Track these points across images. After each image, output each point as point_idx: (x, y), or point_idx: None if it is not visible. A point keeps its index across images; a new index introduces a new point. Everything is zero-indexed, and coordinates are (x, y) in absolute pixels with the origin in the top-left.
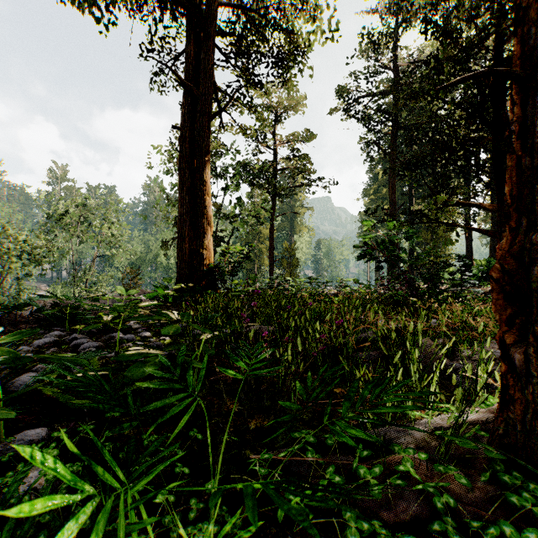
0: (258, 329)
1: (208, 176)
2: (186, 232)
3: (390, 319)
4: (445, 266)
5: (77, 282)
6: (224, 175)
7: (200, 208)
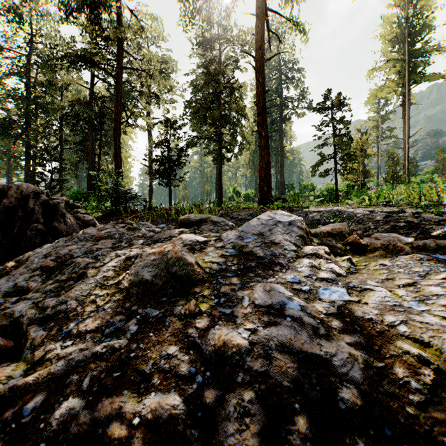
0: None
1: None
2: None
3: None
4: None
5: None
6: None
7: None
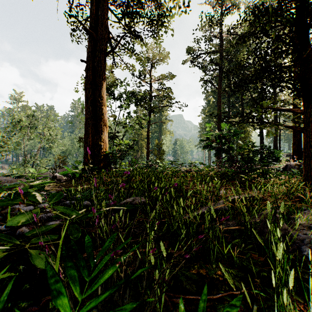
0: (133, 200)
1: (104, 94)
2: (89, 130)
3: (227, 189)
4: (258, 153)
5: (27, 164)
6: (118, 98)
7: (99, 115)
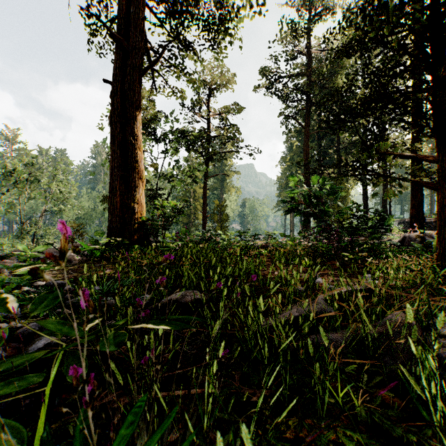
0: (182, 296)
1: (139, 131)
2: (117, 186)
3: (323, 274)
4: (365, 220)
5: (25, 235)
6: (161, 139)
7: (131, 162)
